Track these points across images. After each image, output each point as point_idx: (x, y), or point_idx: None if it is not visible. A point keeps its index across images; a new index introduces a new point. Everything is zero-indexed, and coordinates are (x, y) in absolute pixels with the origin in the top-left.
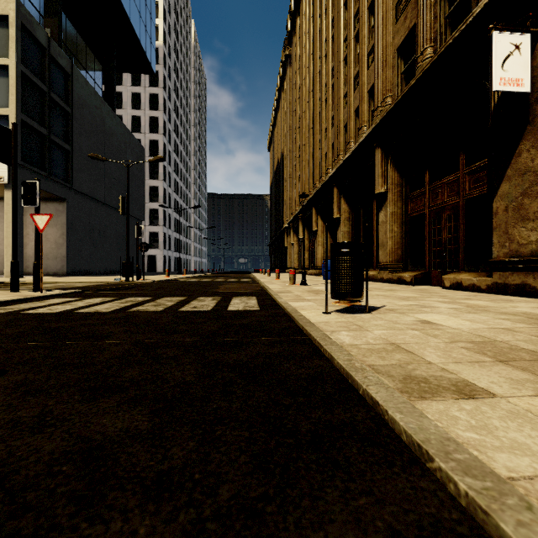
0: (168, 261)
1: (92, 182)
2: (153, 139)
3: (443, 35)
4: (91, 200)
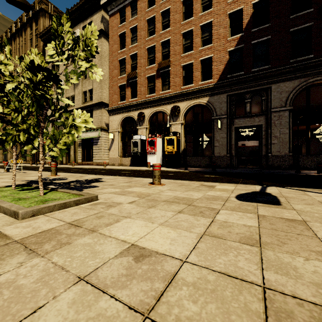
0: None
1: None
2: None
3: None
4: None
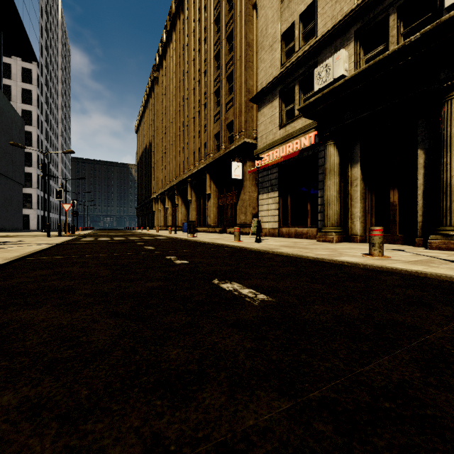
0: (40, 219)
1: None
2: (25, 109)
3: (227, 143)
4: None
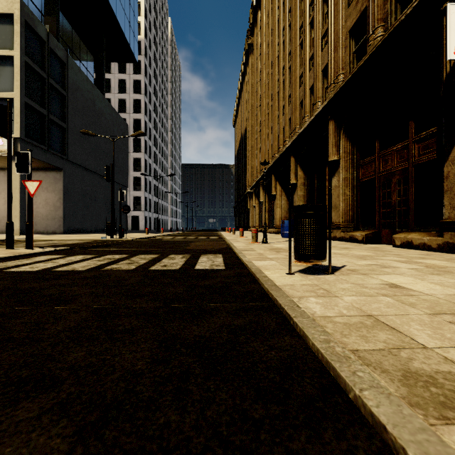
0: (149, 220)
1: (84, 155)
2: (136, 118)
3: (393, 15)
4: (83, 170)
